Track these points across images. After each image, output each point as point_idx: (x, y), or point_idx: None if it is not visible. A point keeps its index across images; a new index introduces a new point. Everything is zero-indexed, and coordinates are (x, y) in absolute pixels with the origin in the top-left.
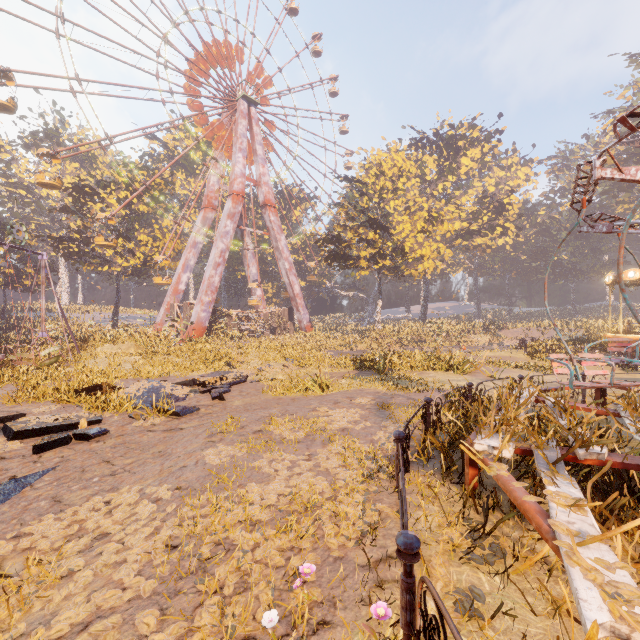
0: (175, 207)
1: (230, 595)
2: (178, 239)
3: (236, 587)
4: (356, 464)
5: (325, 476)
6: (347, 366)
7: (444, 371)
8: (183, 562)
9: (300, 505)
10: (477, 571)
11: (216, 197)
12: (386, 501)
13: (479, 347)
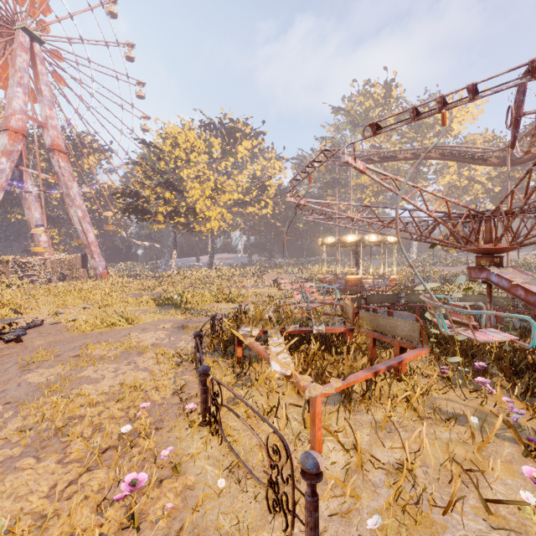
0: None
1: (89, 437)
2: None
3: (92, 433)
4: (166, 361)
5: (144, 371)
6: (149, 304)
7: (225, 303)
8: (41, 434)
9: (129, 387)
10: (239, 390)
11: None
12: (189, 375)
13: (250, 286)
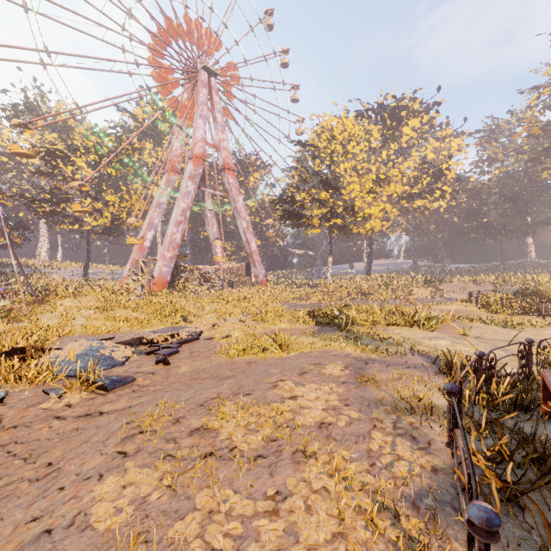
0: (144, 173)
1: None
2: (145, 201)
3: None
4: (364, 531)
5: None
6: (306, 321)
7: (408, 326)
8: None
9: None
10: None
11: (179, 161)
12: None
13: (423, 300)
